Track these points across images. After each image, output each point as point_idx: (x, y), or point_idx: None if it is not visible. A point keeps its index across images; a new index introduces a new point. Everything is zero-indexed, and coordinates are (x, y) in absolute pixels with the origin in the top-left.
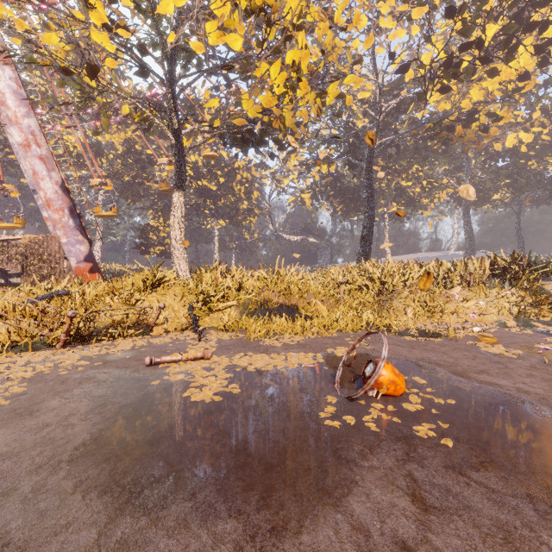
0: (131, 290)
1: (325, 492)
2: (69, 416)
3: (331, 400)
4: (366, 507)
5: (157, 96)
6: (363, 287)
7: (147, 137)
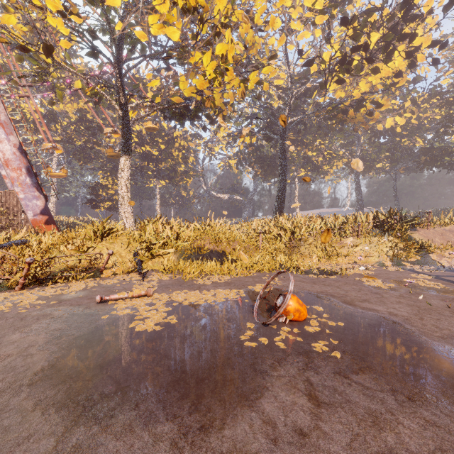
0: (83, 239)
1: (243, 397)
2: (28, 347)
3: (250, 326)
4: (274, 406)
5: (106, 73)
6: (277, 236)
7: (98, 109)
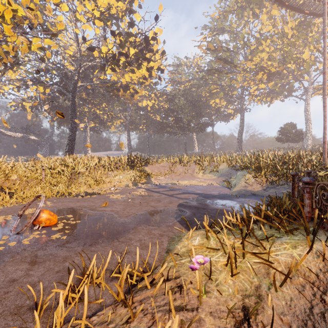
0: None
1: None
2: None
3: (5, 238)
4: None
5: None
6: (61, 171)
7: None
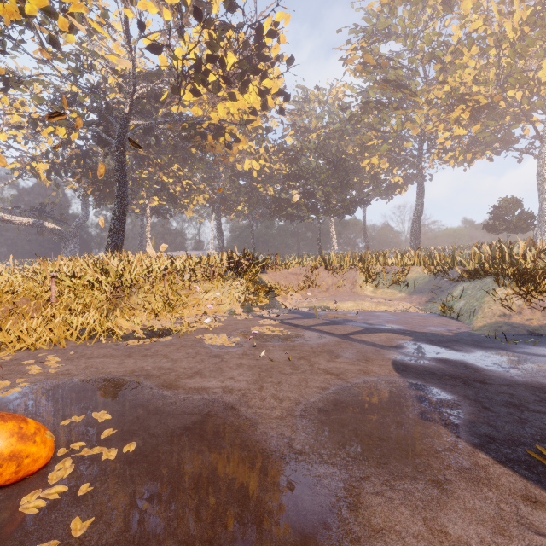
0: None
1: None
2: None
3: None
4: None
5: None
6: (94, 282)
7: None
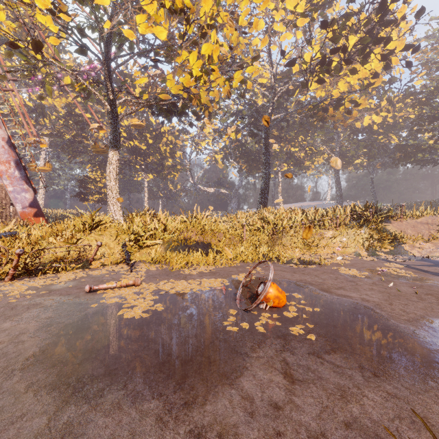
0: (72, 231)
1: (224, 376)
2: (19, 334)
3: (233, 312)
4: (252, 384)
5: (95, 69)
6: (261, 228)
7: (86, 104)
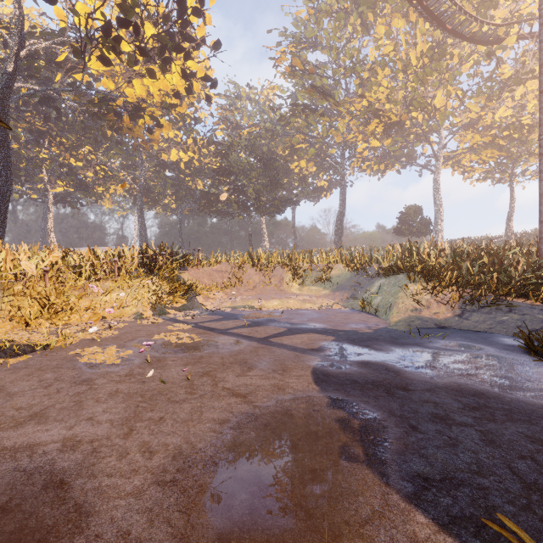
0: None
1: None
2: None
3: None
4: None
5: None
6: None
7: None
